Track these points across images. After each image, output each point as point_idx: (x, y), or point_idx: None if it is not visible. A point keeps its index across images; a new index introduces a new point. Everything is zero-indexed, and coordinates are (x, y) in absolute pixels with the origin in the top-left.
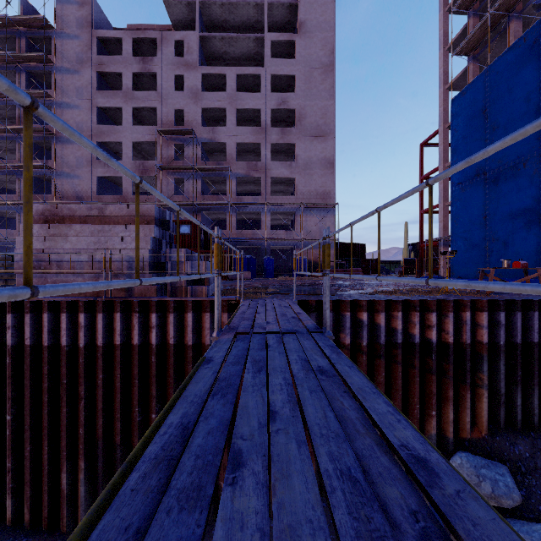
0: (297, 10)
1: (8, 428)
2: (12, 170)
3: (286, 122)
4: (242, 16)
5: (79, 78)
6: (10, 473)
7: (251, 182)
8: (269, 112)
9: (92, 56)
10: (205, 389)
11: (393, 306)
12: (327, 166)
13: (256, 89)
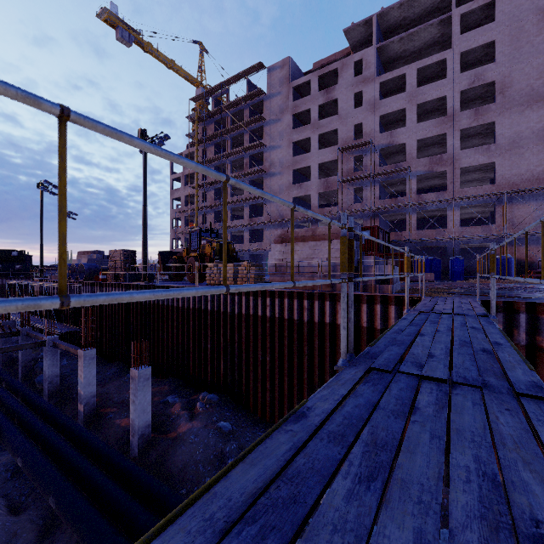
0: None
1: (268, 364)
2: (242, 202)
3: (481, 99)
4: (423, 5)
5: (280, 124)
6: (268, 391)
7: (434, 177)
8: (457, 95)
9: (289, 103)
10: (406, 324)
11: None
12: None
13: (441, 74)
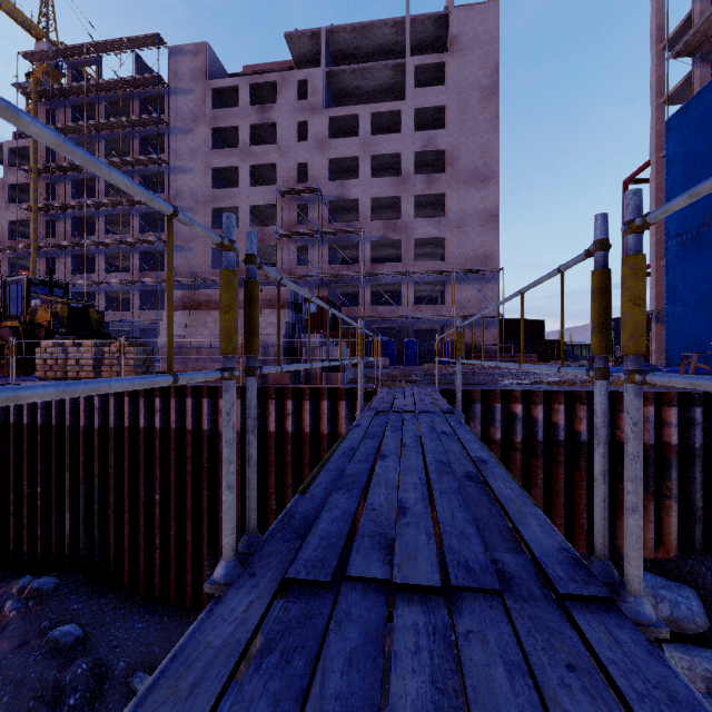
0: (449, 22)
1: (157, 507)
2: (126, 246)
3: (433, 167)
4: (377, 39)
5: (193, 137)
6: (159, 550)
7: (389, 245)
8: (411, 156)
9: (207, 111)
10: (360, 437)
11: (554, 398)
12: (488, 221)
13: (395, 128)
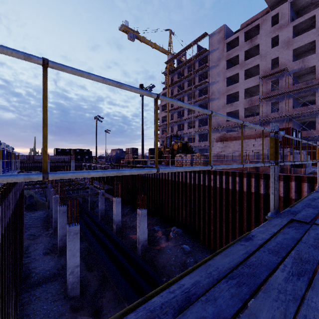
0: None
1: (212, 215)
2: (194, 118)
3: None
4: None
5: (218, 68)
6: (212, 231)
7: None
8: None
9: (224, 54)
10: (318, 195)
11: None
12: None
13: None
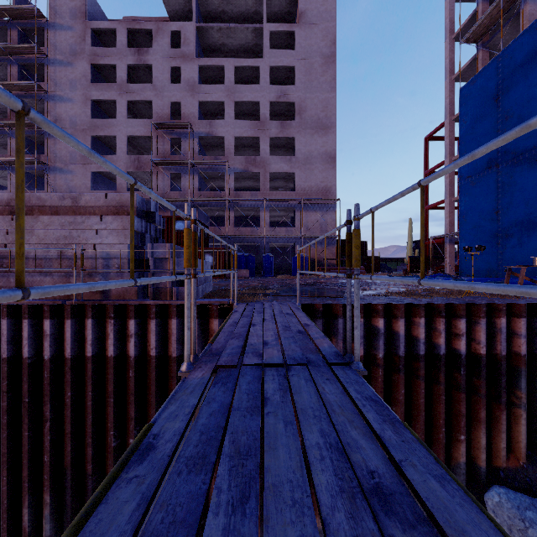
0: None
1: None
2: (3, 165)
3: (285, 116)
4: (240, 6)
5: (72, 70)
6: None
7: (250, 177)
8: (268, 104)
9: (86, 47)
10: None
11: (414, 311)
12: (328, 161)
13: (255, 82)
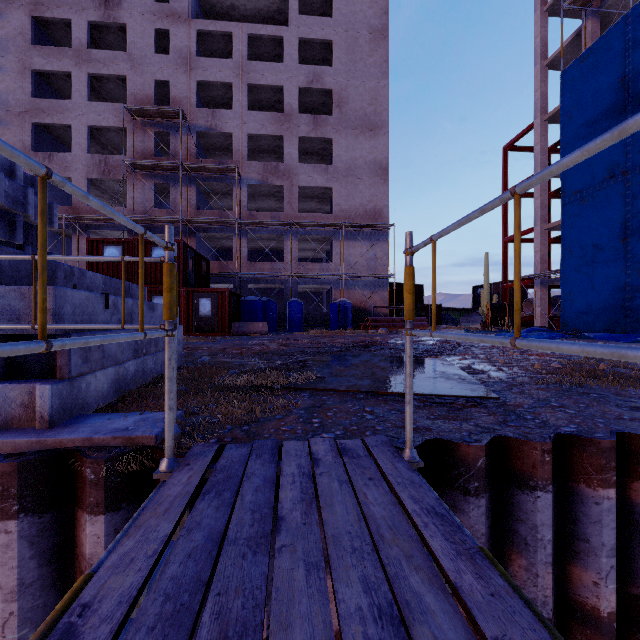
0: None
1: None
2: None
3: (319, 113)
4: None
5: (1, 23)
6: None
7: (270, 194)
8: (295, 91)
9: None
10: None
11: None
12: (378, 173)
13: (277, 62)
